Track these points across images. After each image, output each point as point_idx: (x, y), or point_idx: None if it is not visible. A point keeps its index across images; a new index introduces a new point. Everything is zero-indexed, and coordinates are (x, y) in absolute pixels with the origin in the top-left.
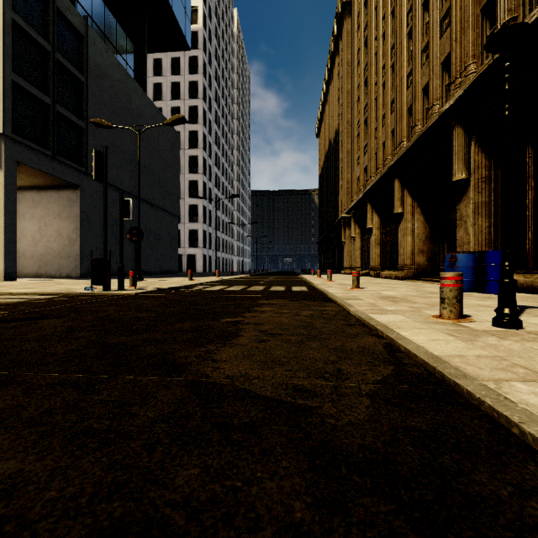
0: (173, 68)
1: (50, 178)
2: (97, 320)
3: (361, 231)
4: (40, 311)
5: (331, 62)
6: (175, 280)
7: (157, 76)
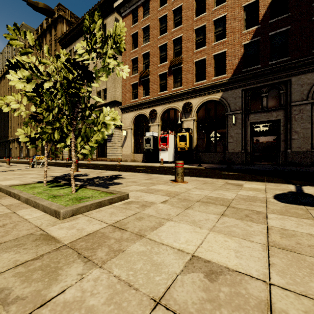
0: None
1: None
2: None
3: (19, 145)
4: None
5: (4, 73)
6: None
7: None
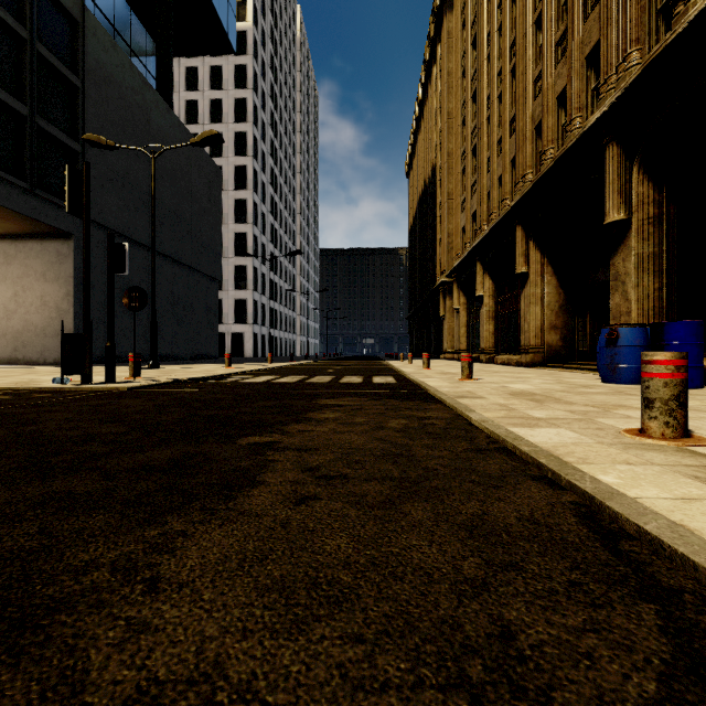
0: (213, 80)
1: (27, 222)
2: (1, 443)
3: (468, 301)
4: None
5: (426, 75)
6: (207, 367)
7: (191, 91)
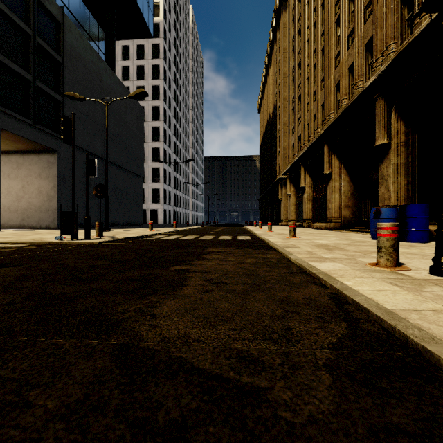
0: (139, 53)
1: (31, 143)
2: (51, 269)
3: (296, 190)
4: (3, 259)
5: (270, 49)
6: (138, 230)
7: (125, 60)
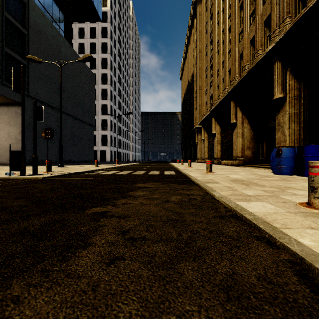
0: (91, 34)
1: (1, 97)
2: None
3: (208, 136)
4: None
5: (189, 33)
6: (86, 166)
7: (81, 39)
